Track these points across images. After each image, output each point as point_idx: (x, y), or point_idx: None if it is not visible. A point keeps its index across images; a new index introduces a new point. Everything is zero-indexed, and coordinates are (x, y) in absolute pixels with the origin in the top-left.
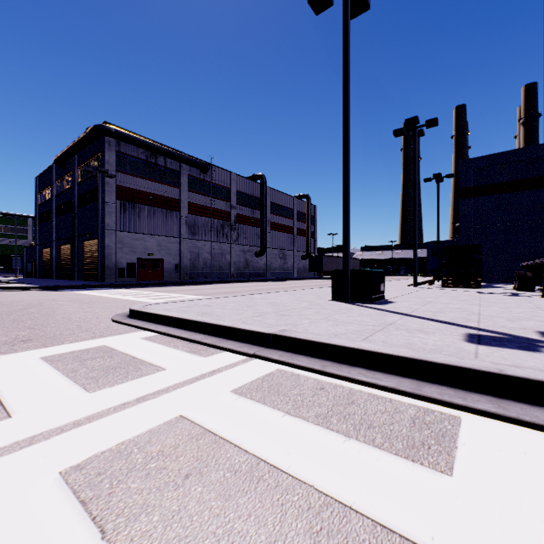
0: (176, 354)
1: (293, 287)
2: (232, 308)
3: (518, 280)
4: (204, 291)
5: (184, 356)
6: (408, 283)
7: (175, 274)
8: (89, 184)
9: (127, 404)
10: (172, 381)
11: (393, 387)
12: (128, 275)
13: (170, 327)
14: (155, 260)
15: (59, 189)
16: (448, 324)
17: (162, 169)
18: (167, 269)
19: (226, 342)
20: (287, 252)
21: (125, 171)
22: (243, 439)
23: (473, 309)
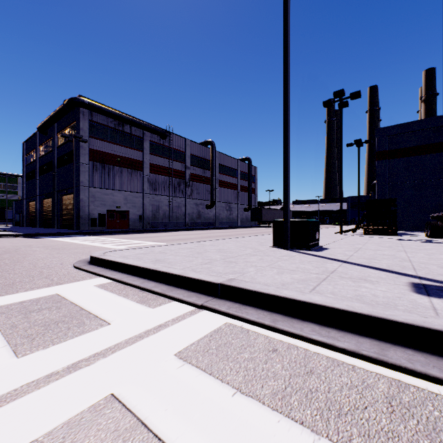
0: (125, 304)
1: (238, 234)
2: (184, 255)
3: (431, 228)
4: (162, 238)
5: (132, 307)
6: (334, 231)
7: (139, 224)
8: (66, 148)
9: (54, 375)
10: (113, 340)
11: (354, 350)
12: (99, 224)
13: (124, 274)
14: (122, 212)
15: (42, 152)
16: (387, 271)
17: (128, 135)
18: (132, 219)
19: (175, 291)
20: (233, 205)
21: (96, 137)
22: (183, 438)
23: (402, 256)
